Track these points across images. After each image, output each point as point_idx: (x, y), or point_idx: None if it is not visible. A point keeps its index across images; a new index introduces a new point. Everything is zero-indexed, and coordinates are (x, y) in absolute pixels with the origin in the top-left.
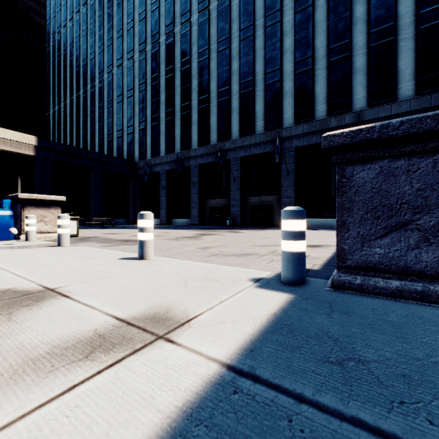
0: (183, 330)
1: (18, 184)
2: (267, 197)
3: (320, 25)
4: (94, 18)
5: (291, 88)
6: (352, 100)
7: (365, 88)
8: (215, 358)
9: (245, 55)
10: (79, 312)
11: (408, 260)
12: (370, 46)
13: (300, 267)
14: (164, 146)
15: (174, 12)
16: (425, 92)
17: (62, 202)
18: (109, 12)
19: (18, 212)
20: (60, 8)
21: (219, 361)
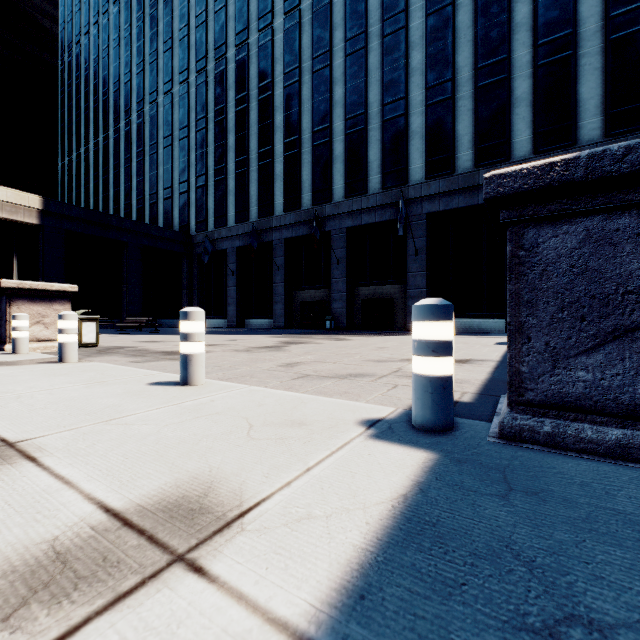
0: (228, 538)
1: (13, 267)
2: (385, 287)
3: (464, 32)
4: (130, 21)
5: (422, 127)
6: (510, 144)
7: (531, 127)
8: (284, 619)
9: (354, 78)
10: (40, 495)
11: (637, 393)
12: (538, 64)
13: (444, 401)
14: (234, 211)
15: (248, 13)
16: (618, 132)
17: (71, 294)
18: (152, 12)
19: (1, 309)
20: (80, 7)
21: (292, 628)
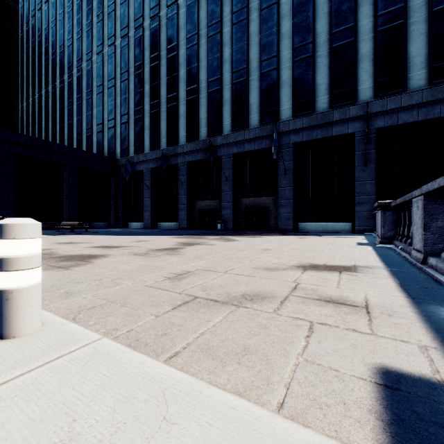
0: None
1: None
2: (262, 198)
3: (321, 7)
4: (71, 0)
5: (289, 78)
6: (357, 91)
7: (372, 78)
8: None
9: (238, 41)
10: None
11: None
12: (377, 30)
13: None
14: (149, 142)
15: None
16: (439, 81)
17: None
18: None
19: None
20: None
21: None
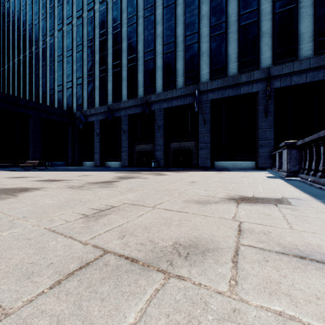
0: None
1: None
2: (186, 142)
3: None
4: None
5: (207, 49)
6: (259, 59)
7: (271, 49)
8: None
9: (168, 21)
10: None
11: None
12: (275, 12)
13: None
14: (99, 99)
15: None
16: (323, 52)
17: None
18: None
19: None
20: None
21: None
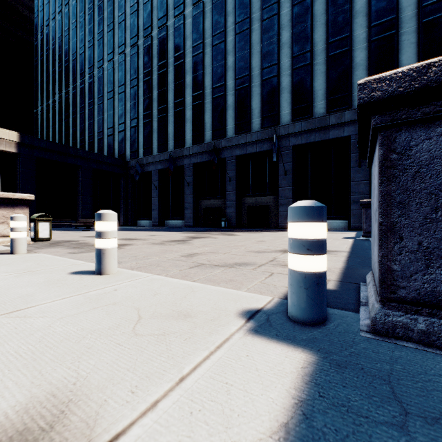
0: None
1: None
2: (263, 197)
3: (319, 18)
4: (84, 10)
5: (289, 84)
6: (352, 96)
7: None
8: None
9: (241, 50)
10: None
11: None
12: (371, 40)
13: (318, 296)
14: (157, 144)
15: (167, 4)
16: None
17: (29, 201)
18: (99, 4)
19: None
20: (49, 0)
21: None
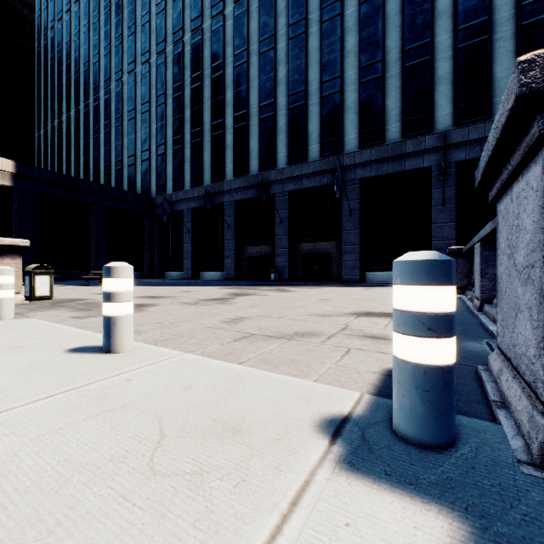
0: None
1: None
2: (323, 243)
3: (393, 19)
4: (98, 9)
5: (355, 102)
6: (434, 117)
7: (451, 102)
8: None
9: (295, 59)
10: None
11: None
12: (458, 47)
13: (446, 403)
14: (190, 177)
15: (203, 1)
16: None
17: (23, 248)
18: (118, 1)
19: None
20: None
21: None
